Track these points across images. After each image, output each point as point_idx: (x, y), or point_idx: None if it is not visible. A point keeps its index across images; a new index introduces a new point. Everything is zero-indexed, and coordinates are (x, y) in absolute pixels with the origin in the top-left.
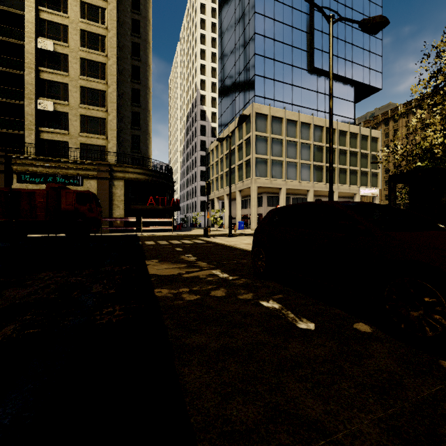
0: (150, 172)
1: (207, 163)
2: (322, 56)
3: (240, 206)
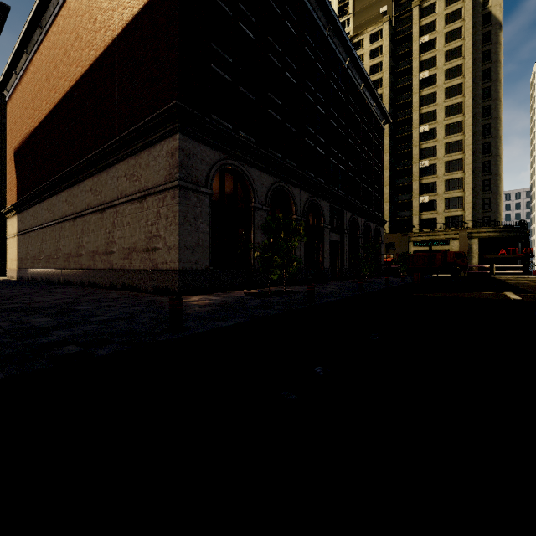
0: (500, 229)
1: None
2: None
3: None
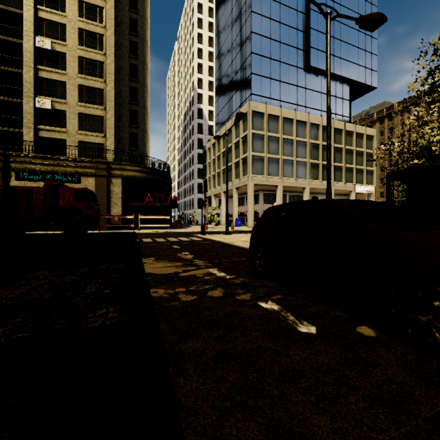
0: (147, 170)
1: (204, 161)
2: (318, 55)
3: (236, 203)
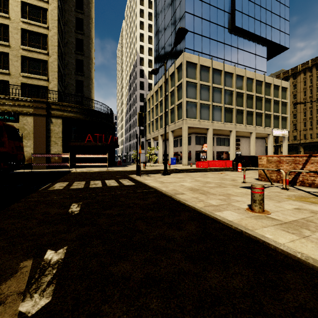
0: (89, 111)
1: (144, 110)
2: (242, 17)
3: (172, 144)
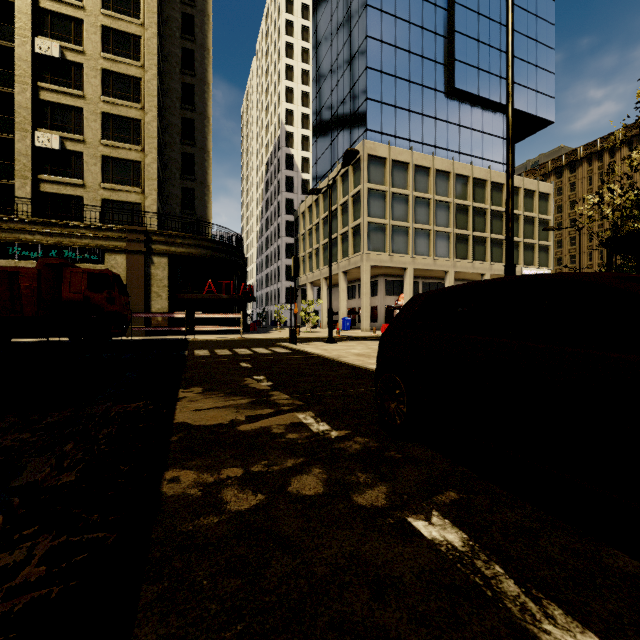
0: (208, 243)
1: (296, 232)
2: (467, 72)
3: (344, 295)
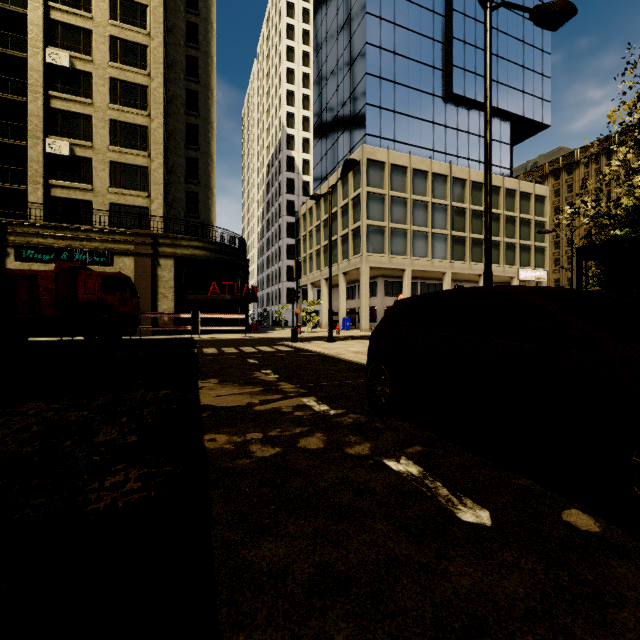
0: (212, 246)
1: (296, 233)
2: (464, 78)
3: (344, 296)
